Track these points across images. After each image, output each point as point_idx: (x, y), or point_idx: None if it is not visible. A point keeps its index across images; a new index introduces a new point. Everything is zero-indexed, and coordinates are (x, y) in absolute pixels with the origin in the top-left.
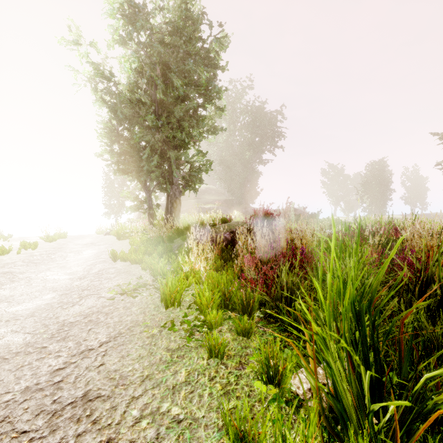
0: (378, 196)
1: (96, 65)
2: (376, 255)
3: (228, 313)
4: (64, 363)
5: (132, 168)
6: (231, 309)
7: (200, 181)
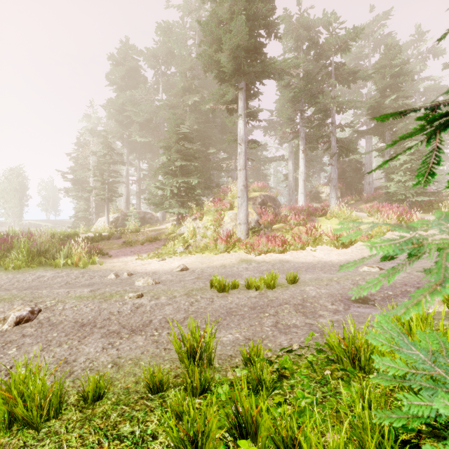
0: (16, 203)
1: None
2: None
3: None
4: None
5: None
6: None
7: None
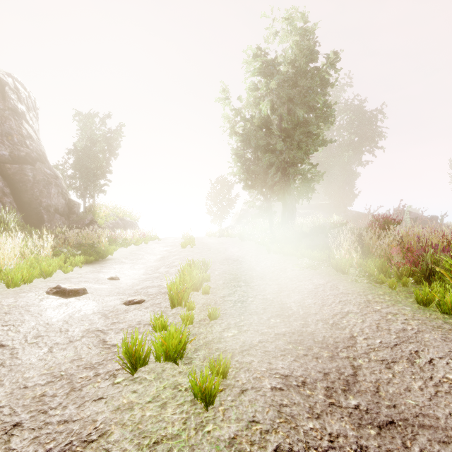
0: None
1: (236, 110)
2: None
3: (385, 279)
4: (315, 287)
5: (258, 184)
6: (387, 277)
7: (312, 191)
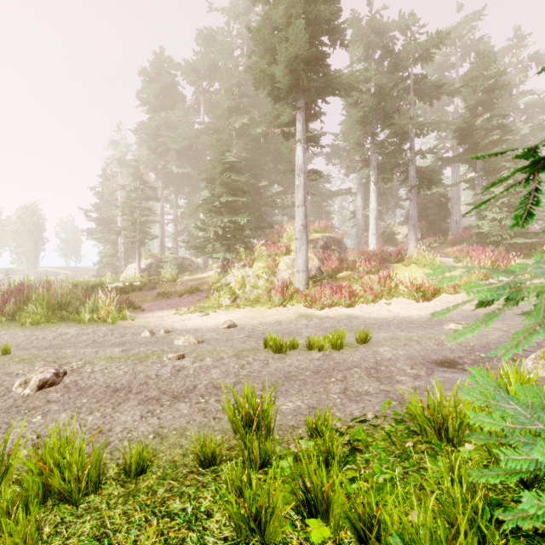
0: (31, 247)
1: None
2: None
3: None
4: None
5: None
6: None
7: None
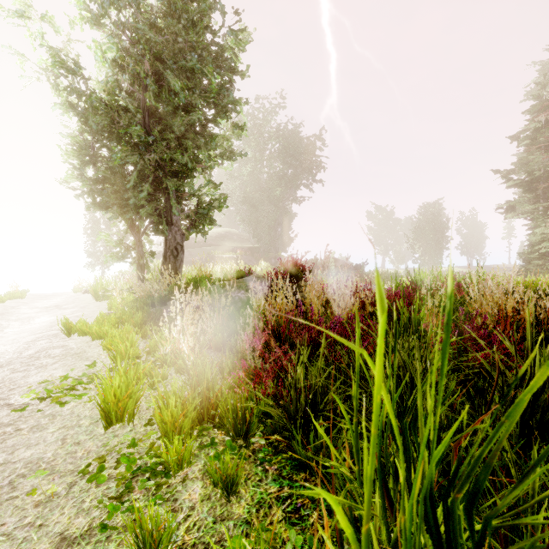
0: (433, 245)
1: (55, 51)
2: (436, 322)
3: (211, 433)
4: None
5: (113, 201)
6: (218, 425)
7: (211, 222)
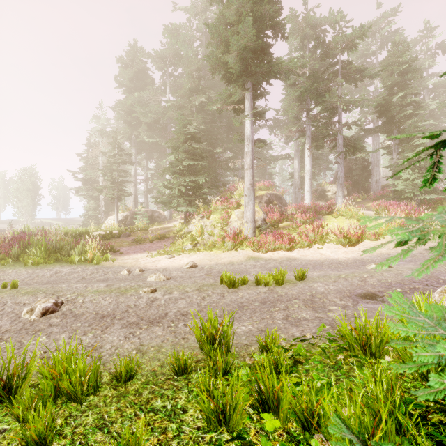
0: (29, 202)
1: None
2: None
3: None
4: None
5: None
6: None
7: None
